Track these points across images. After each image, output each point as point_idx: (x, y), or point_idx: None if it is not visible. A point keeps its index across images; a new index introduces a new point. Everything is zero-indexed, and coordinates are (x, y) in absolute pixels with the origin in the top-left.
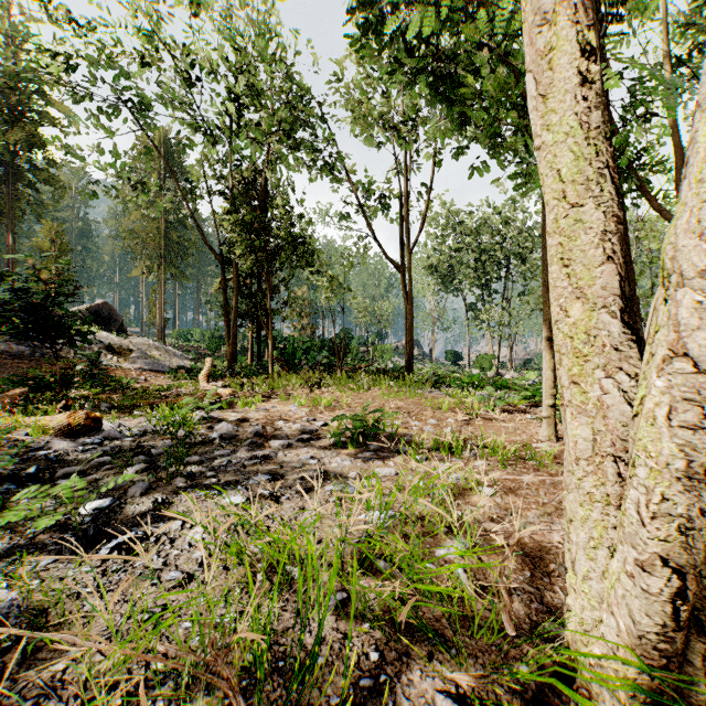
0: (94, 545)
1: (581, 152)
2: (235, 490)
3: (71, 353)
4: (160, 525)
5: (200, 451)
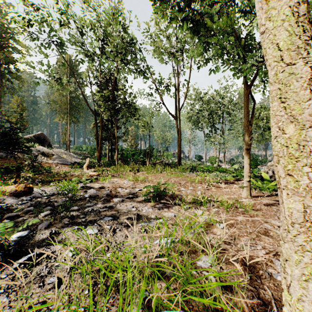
0: (13, 259)
1: (293, 31)
2: (93, 225)
3: (25, 156)
4: (51, 247)
5: (79, 204)
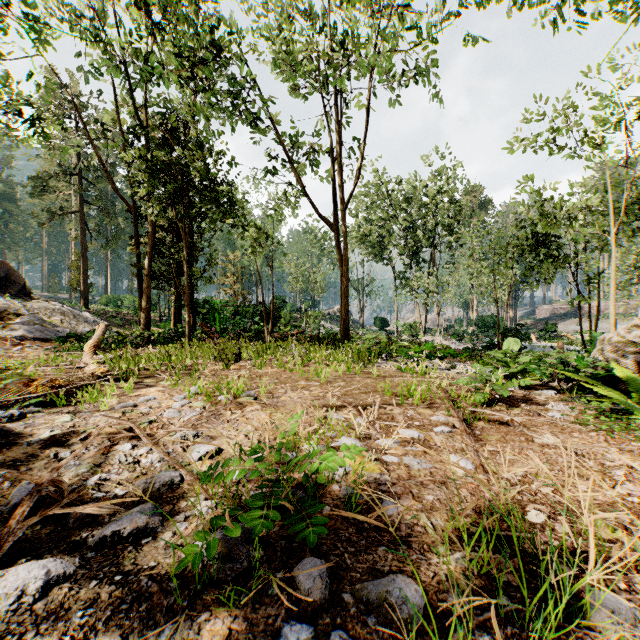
0: None
1: None
2: None
3: None
4: None
5: None
